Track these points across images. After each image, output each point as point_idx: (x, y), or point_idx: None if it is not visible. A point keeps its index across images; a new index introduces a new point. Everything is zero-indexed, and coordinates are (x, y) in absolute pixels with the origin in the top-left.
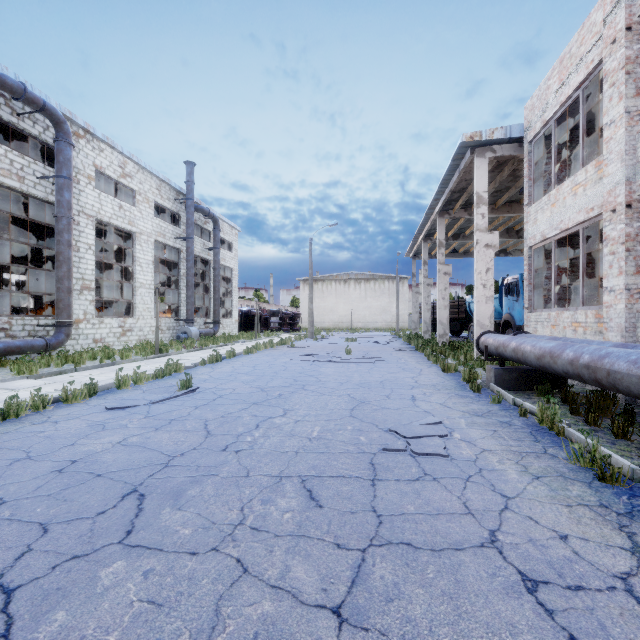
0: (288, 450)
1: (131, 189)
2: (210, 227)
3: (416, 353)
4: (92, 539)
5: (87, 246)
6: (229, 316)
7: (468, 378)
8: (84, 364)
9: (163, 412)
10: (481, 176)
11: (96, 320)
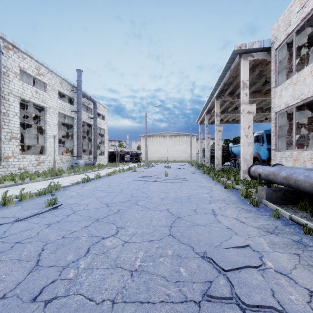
0: (104, 298)
1: (43, 82)
2: (92, 106)
3: (204, 175)
4: None
5: (14, 113)
6: (103, 154)
7: (245, 195)
8: (3, 184)
9: (17, 232)
10: (245, 71)
11: (20, 156)
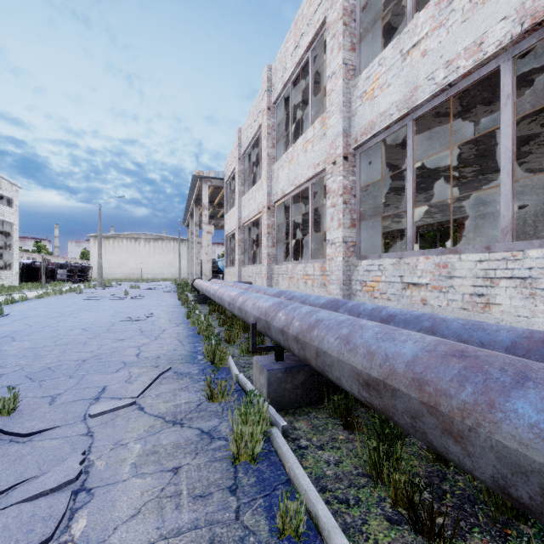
0: (76, 325)
1: None
2: None
3: (176, 293)
4: (0, 342)
5: None
6: (8, 268)
7: (185, 301)
8: None
9: None
10: (205, 194)
11: None
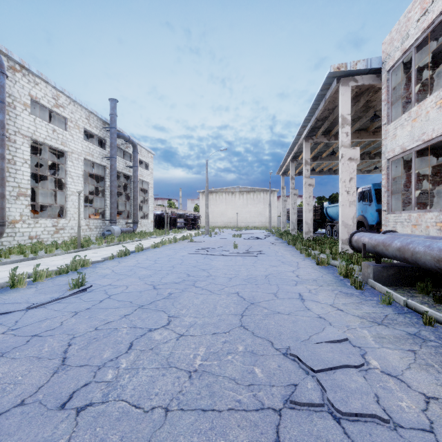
0: (155, 405)
1: (64, 117)
2: (131, 151)
3: (288, 247)
4: None
5: (23, 160)
6: (146, 218)
7: (345, 273)
8: (9, 258)
9: (33, 322)
10: (345, 101)
11: (31, 221)
